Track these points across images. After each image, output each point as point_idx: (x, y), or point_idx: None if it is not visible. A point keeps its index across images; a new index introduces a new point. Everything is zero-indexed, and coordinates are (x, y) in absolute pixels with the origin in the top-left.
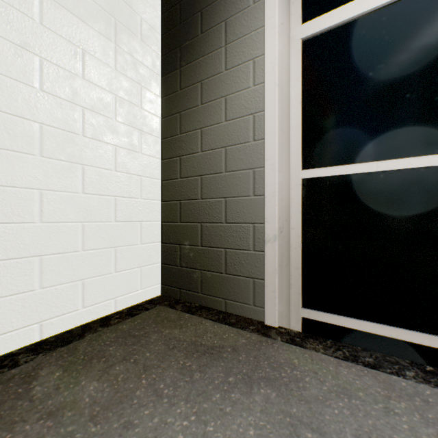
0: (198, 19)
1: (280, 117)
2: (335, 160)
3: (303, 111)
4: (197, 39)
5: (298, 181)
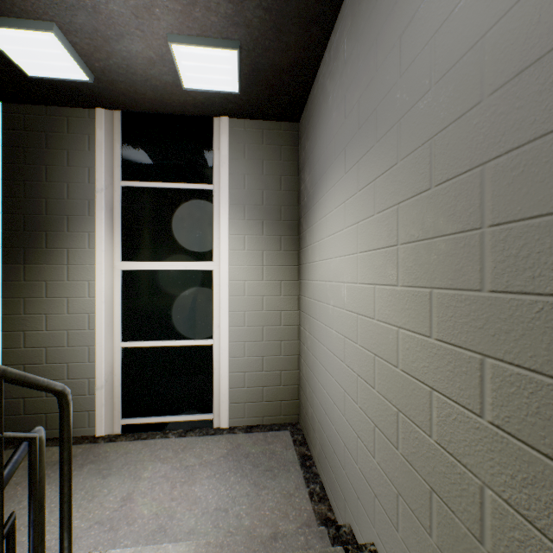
0: (43, 236)
1: (106, 318)
2: (140, 338)
3: (123, 308)
4: (43, 250)
5: (119, 348)
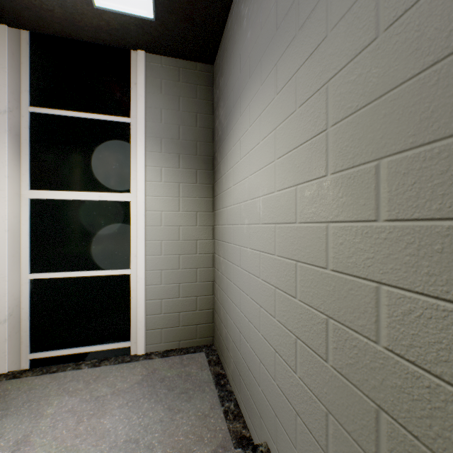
0: None
1: (10, 248)
2: (51, 269)
3: (31, 239)
4: None
5: (27, 280)
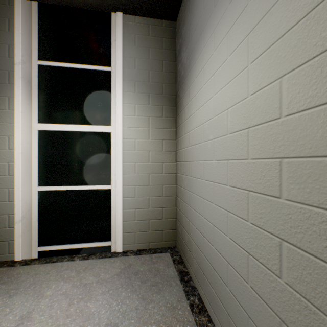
0: None
1: (24, 166)
2: (53, 183)
3: (39, 160)
4: None
5: (36, 191)
